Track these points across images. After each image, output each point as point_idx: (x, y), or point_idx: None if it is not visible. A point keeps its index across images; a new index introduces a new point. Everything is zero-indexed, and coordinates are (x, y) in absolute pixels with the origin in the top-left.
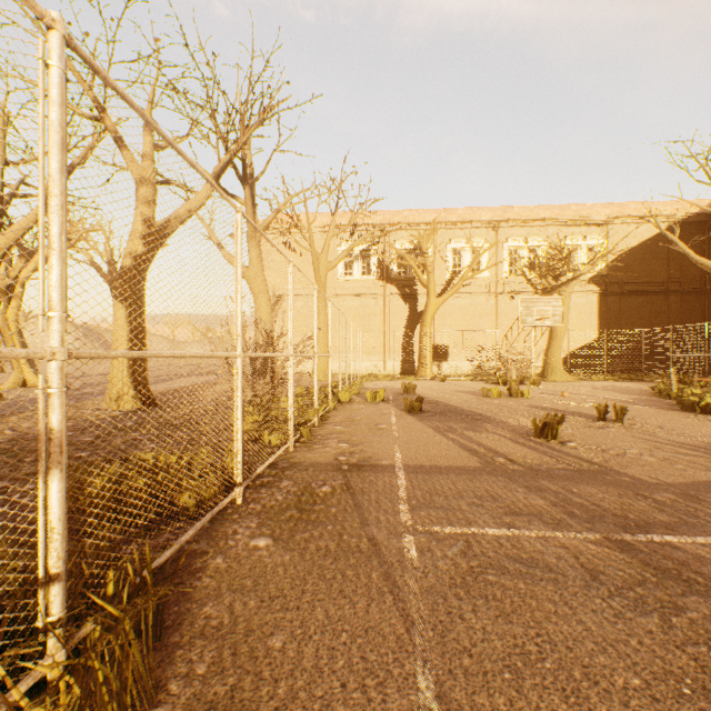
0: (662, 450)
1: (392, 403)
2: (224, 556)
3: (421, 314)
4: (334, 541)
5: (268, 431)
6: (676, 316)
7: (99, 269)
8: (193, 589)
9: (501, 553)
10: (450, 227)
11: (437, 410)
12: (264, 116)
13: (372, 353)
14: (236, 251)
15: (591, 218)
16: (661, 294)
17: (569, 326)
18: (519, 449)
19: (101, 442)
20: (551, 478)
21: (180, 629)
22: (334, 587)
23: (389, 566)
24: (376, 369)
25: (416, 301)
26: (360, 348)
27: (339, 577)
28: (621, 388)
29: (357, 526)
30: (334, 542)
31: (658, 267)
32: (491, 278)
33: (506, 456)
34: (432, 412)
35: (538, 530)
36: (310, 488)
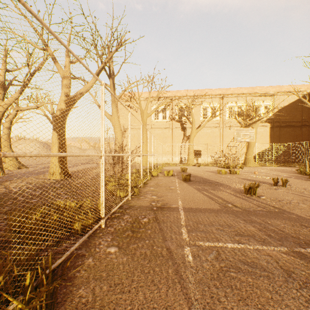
0: (308, 201)
1: (176, 177)
2: (93, 257)
3: (189, 136)
4: (149, 250)
5: (119, 190)
6: (305, 137)
7: (48, 117)
8: (75, 278)
9: (236, 259)
10: (202, 97)
11: (197, 180)
12: (118, 47)
13: (167, 154)
14: (101, 104)
15: (266, 92)
16: (299, 127)
17: (256, 141)
18: (238, 199)
19: (43, 195)
20: (256, 215)
21: (65, 304)
22: (149, 278)
23: (177, 265)
24: (168, 161)
25: (186, 131)
26: (161, 151)
27: (151, 272)
28: (281, 170)
29: (160, 241)
30: (149, 250)
31: (297, 114)
32: (220, 120)
33: (232, 203)
34: (195, 181)
35: (254, 245)
36: (138, 219)
